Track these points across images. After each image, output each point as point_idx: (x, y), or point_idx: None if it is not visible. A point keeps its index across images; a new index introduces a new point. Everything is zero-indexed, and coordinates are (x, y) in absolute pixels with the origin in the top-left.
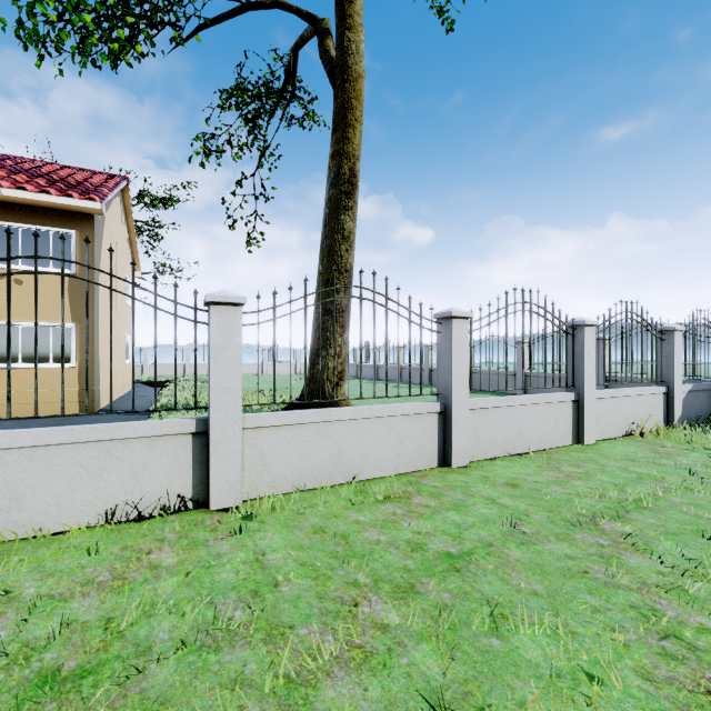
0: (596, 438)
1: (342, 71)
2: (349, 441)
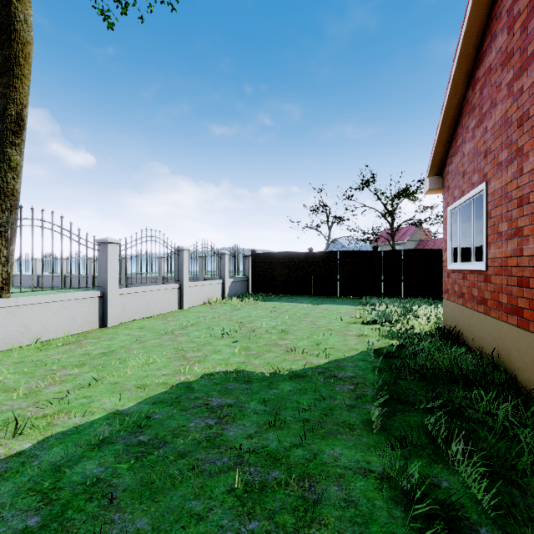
0: (190, 306)
1: (9, 30)
2: (33, 318)
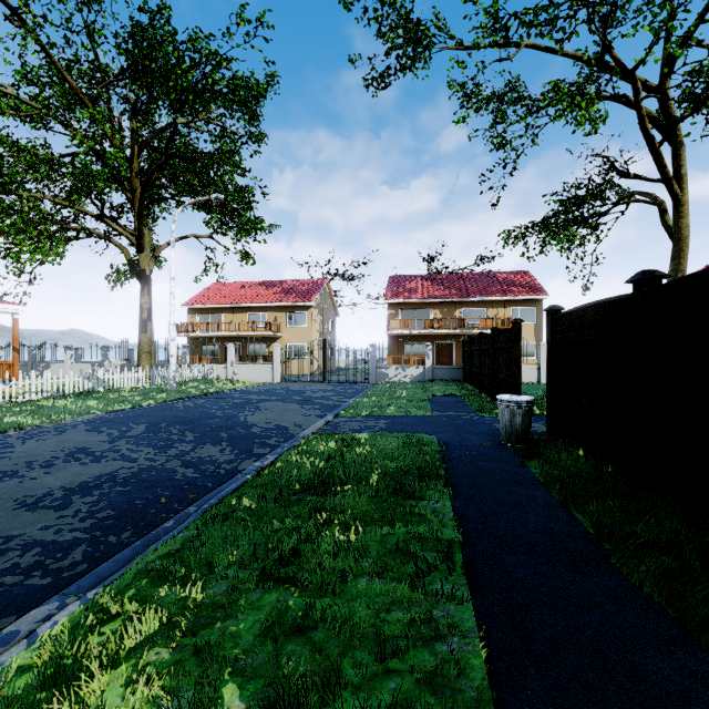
0: None
1: (677, 237)
2: None
